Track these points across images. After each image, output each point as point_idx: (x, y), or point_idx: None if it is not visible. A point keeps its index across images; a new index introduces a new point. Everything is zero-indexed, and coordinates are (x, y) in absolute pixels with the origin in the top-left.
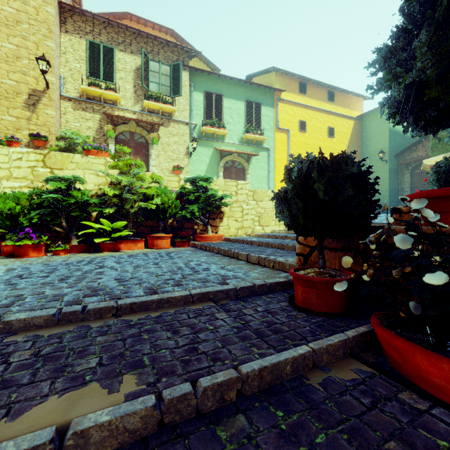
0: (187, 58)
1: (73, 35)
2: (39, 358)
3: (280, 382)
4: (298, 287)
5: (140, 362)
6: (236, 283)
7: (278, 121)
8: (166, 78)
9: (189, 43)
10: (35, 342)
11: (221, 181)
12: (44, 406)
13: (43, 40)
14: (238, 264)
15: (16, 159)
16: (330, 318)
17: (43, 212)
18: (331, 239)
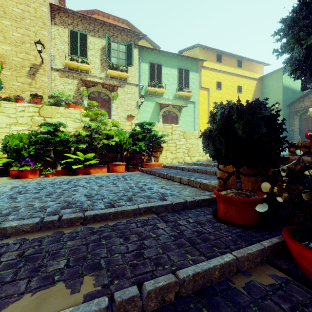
0: (137, 40)
1: (59, 26)
2: (22, 259)
3: (210, 285)
4: (220, 204)
5: (98, 265)
6: (172, 199)
7: (201, 82)
8: (123, 54)
9: (138, 29)
10: (22, 244)
11: (161, 125)
12: (19, 303)
13: (39, 30)
14: (173, 184)
15: (21, 111)
16: (247, 230)
17: (38, 147)
18: (245, 167)
